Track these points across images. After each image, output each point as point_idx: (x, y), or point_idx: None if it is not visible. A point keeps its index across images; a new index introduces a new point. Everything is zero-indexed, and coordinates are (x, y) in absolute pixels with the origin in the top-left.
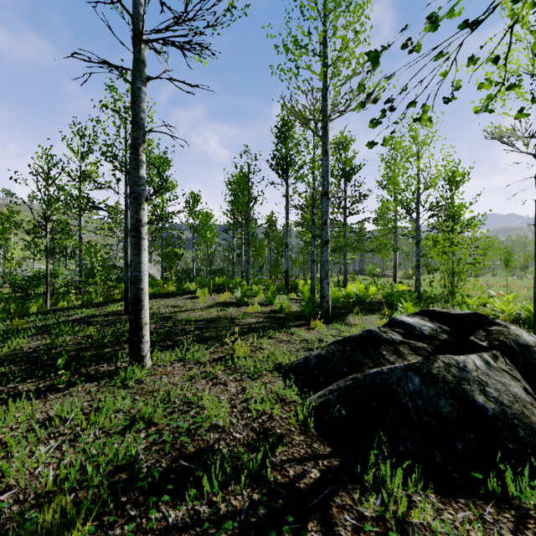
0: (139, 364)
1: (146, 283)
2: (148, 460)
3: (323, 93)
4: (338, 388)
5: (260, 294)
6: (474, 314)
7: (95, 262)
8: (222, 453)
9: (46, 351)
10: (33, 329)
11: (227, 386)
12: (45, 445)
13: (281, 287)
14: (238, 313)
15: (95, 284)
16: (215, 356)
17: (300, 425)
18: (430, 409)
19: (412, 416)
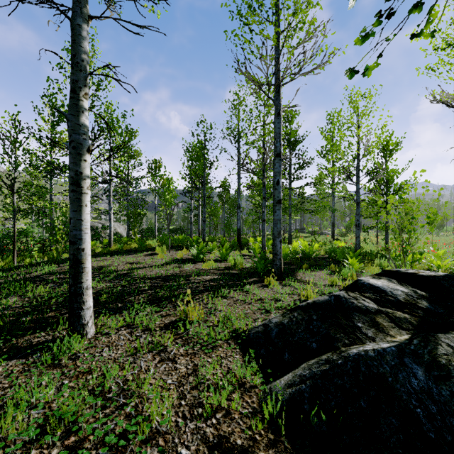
0: (79, 334)
1: (88, 243)
2: None
3: (276, 58)
4: (311, 374)
5: (215, 250)
6: (451, 277)
7: (55, 221)
8: None
9: None
10: None
11: (176, 363)
12: None
13: (234, 244)
14: (193, 270)
15: (56, 242)
16: (167, 320)
17: (266, 430)
18: (450, 420)
19: (427, 433)
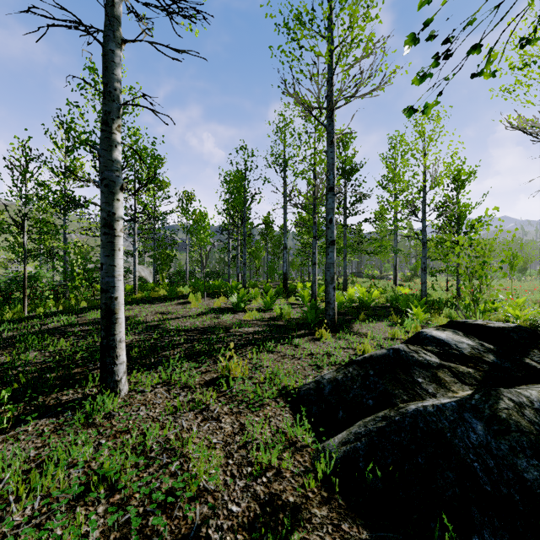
0: (112, 391)
1: (122, 291)
2: None
3: (328, 78)
4: (367, 431)
5: (258, 298)
6: (521, 328)
7: (74, 264)
8: None
9: (2, 372)
10: None
11: (220, 422)
12: None
13: (280, 291)
14: (234, 321)
15: (75, 289)
16: (207, 377)
17: (319, 488)
18: (507, 473)
19: (483, 486)
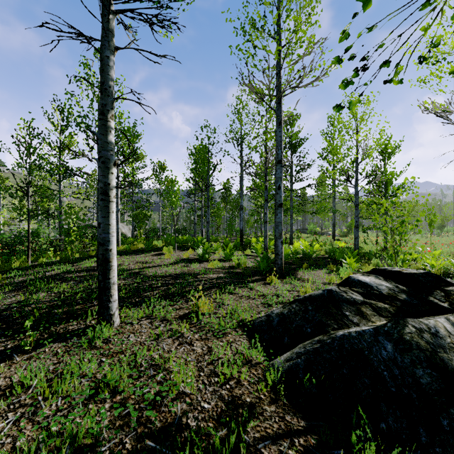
0: (107, 323)
1: (115, 244)
2: (111, 439)
3: (277, 71)
4: (306, 351)
5: (219, 251)
6: (428, 274)
7: (70, 223)
8: (190, 429)
9: (19, 308)
10: (11, 285)
11: (193, 346)
12: (2, 419)
13: (237, 244)
14: (200, 269)
15: (71, 242)
16: (181, 312)
17: (269, 392)
18: (408, 379)
19: (390, 388)
